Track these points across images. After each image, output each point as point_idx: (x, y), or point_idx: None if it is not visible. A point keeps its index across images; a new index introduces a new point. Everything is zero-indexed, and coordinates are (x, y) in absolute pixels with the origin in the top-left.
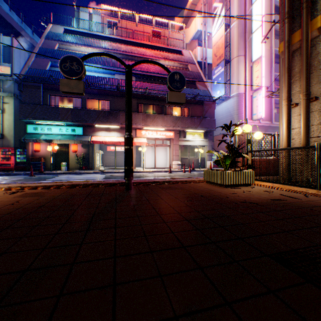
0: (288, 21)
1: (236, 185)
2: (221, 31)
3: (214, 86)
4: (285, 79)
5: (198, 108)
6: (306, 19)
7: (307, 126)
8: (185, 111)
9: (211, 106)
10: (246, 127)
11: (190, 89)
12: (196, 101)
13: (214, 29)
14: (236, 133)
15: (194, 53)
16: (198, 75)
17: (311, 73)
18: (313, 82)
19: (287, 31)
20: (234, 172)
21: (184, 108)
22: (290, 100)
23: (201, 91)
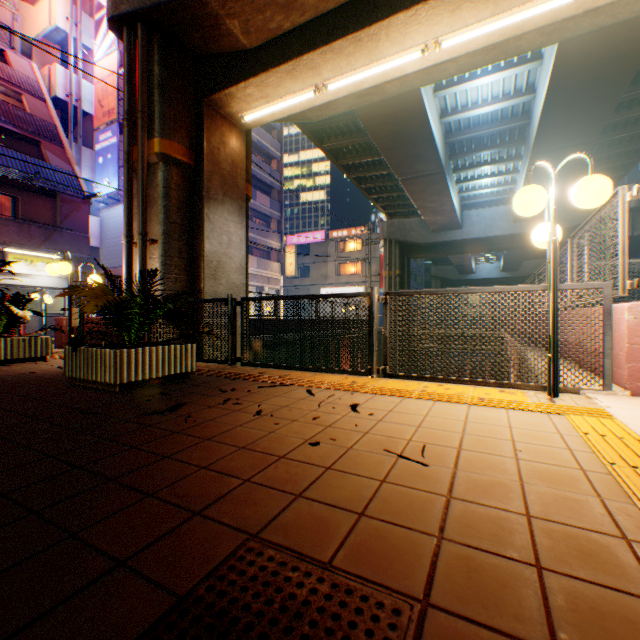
0: (129, 125)
1: (12, 362)
2: (113, 61)
3: (100, 166)
4: (126, 205)
5: (49, 205)
6: (143, 136)
7: (145, 275)
8: (9, 202)
9: (81, 208)
10: (61, 265)
11: (22, 154)
12: (39, 187)
13: (101, 50)
14: (52, 274)
15: (50, 74)
16: (52, 131)
17: (155, 208)
18: (156, 219)
19: (128, 138)
20: (6, 340)
21: (6, 196)
22: (133, 236)
23: (56, 168)
